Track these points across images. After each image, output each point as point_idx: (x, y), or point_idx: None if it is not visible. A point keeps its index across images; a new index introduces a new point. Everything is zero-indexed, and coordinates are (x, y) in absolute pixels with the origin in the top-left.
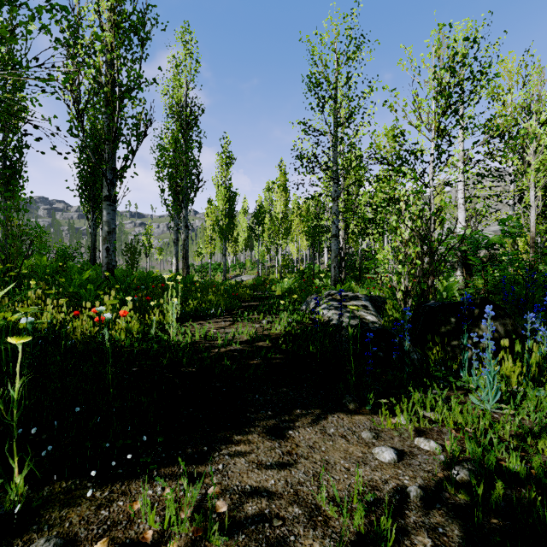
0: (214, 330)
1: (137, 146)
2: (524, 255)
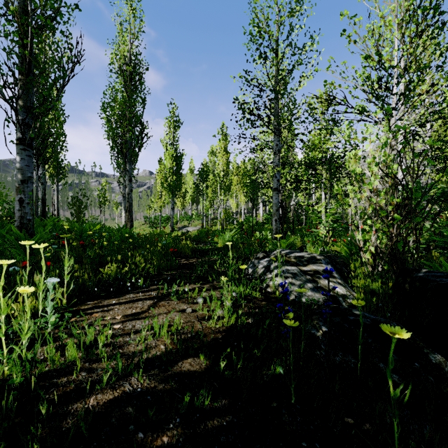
0: (116, 325)
1: (61, 86)
2: None
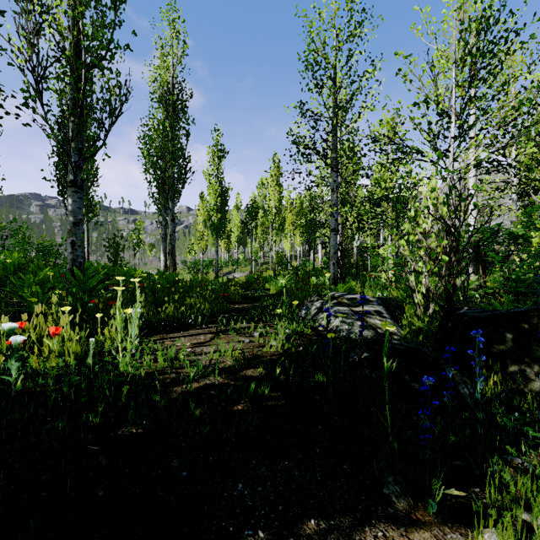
0: (188, 349)
1: (110, 125)
2: None
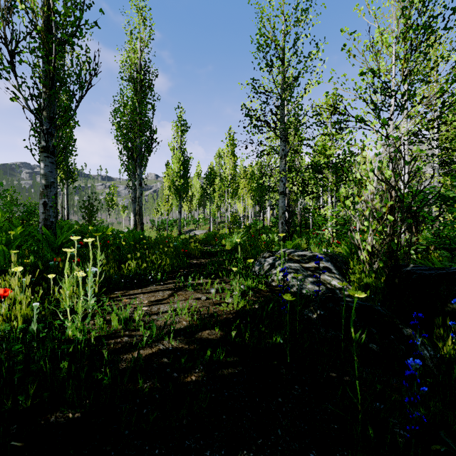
0: (144, 307)
1: (80, 97)
2: None
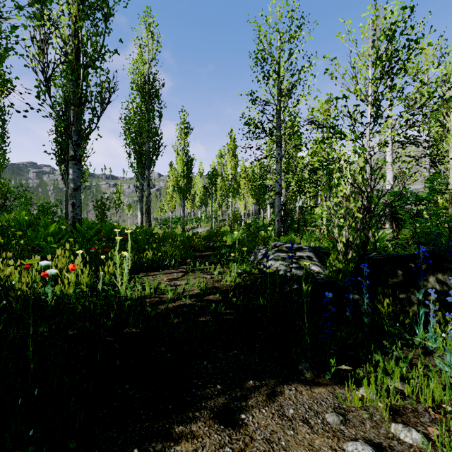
0: (165, 282)
1: (101, 112)
2: (443, 210)
